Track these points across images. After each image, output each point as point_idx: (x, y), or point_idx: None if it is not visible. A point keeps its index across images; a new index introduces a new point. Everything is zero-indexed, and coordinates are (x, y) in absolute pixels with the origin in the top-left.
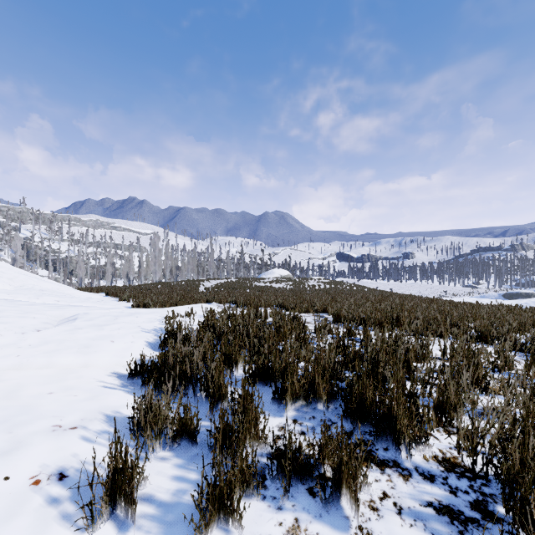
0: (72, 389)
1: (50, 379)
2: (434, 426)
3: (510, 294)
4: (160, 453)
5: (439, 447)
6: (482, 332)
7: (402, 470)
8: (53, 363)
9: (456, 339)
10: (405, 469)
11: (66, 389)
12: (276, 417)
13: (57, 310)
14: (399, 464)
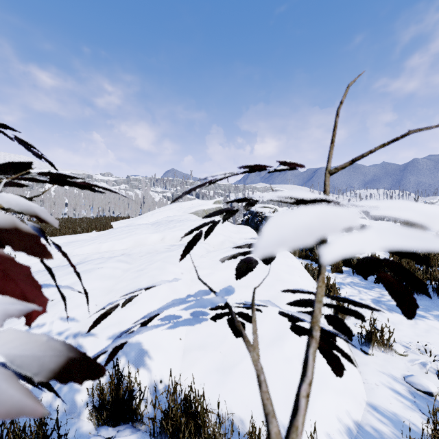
0: None
1: None
2: None
3: None
4: None
5: None
6: None
7: None
8: None
9: None
10: None
11: None
12: None
13: None
14: None
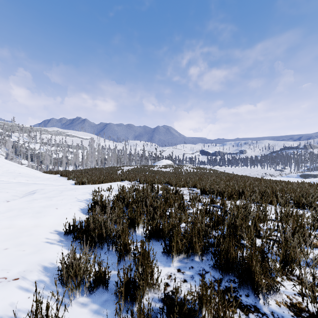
0: (22, 245)
1: (9, 237)
2: (280, 276)
3: (304, 175)
4: (79, 299)
5: (286, 293)
6: (297, 201)
7: (262, 315)
8: (13, 224)
9: (284, 207)
10: (263, 314)
11: (18, 245)
12: (165, 267)
13: (24, 187)
14: (259, 309)
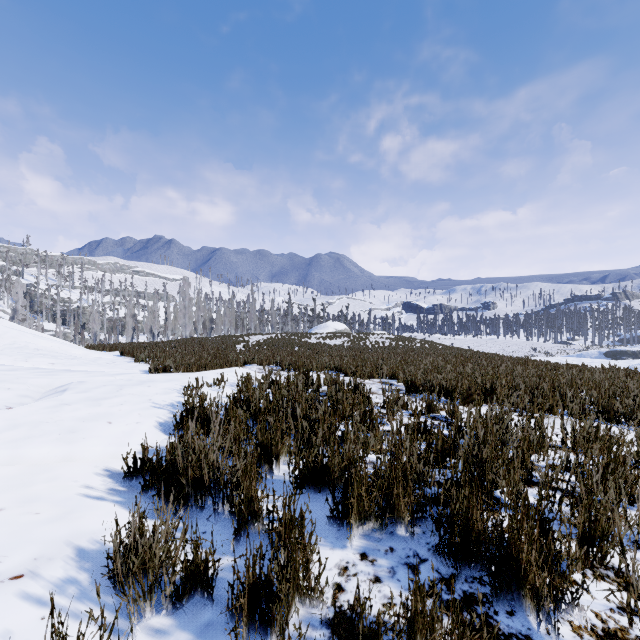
0: (35, 502)
1: (8, 484)
2: (578, 568)
3: (613, 352)
4: (152, 620)
5: (593, 608)
6: (604, 406)
7: None
8: (19, 457)
9: (581, 421)
10: None
11: (26, 502)
12: (335, 549)
13: (44, 377)
14: None
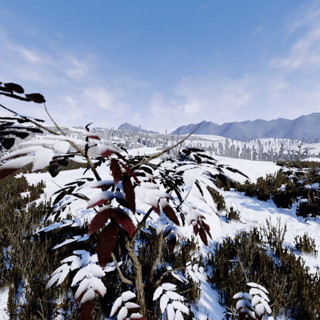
0: None
1: None
2: None
3: None
4: None
5: None
6: None
7: None
8: None
9: None
10: None
11: None
12: None
13: None
14: None
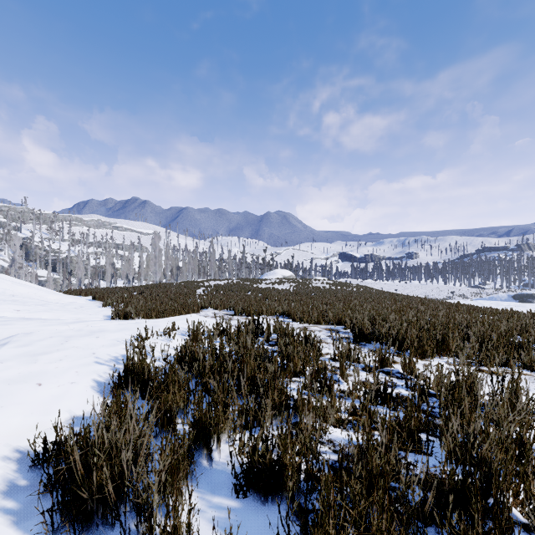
0: None
1: None
2: None
3: (520, 295)
4: None
5: None
6: None
7: None
8: None
9: None
10: None
11: None
12: None
13: None
14: None
